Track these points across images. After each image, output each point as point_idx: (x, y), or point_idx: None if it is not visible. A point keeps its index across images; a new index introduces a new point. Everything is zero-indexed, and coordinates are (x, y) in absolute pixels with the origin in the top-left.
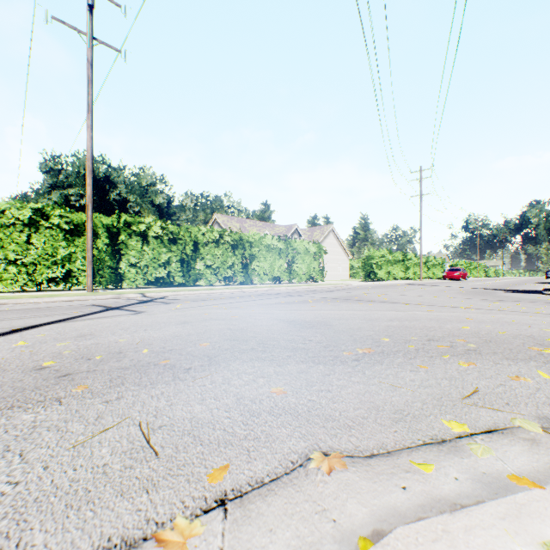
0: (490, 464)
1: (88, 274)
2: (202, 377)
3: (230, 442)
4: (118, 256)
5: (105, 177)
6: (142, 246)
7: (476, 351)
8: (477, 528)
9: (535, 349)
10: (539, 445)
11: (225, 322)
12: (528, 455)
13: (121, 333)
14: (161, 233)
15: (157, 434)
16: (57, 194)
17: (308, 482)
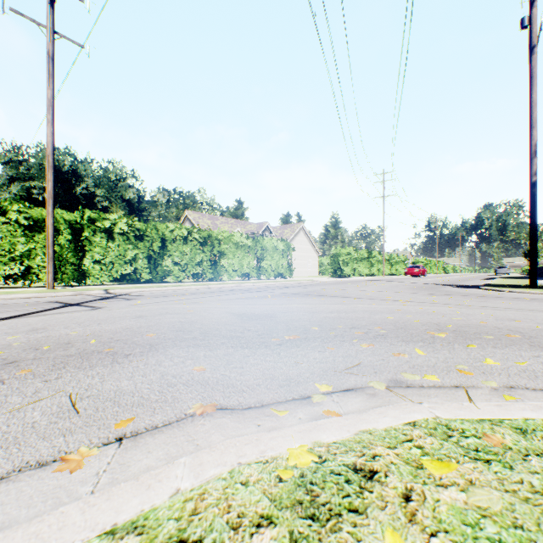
0: (330, 409)
1: (48, 271)
2: (138, 361)
3: (143, 404)
4: (81, 252)
5: (71, 170)
6: (107, 242)
7: (383, 336)
8: (279, 437)
9: (431, 333)
10: (375, 397)
11: (179, 316)
12: (362, 403)
13: (74, 326)
14: (128, 229)
15: (84, 401)
16: (17, 187)
17: (191, 425)
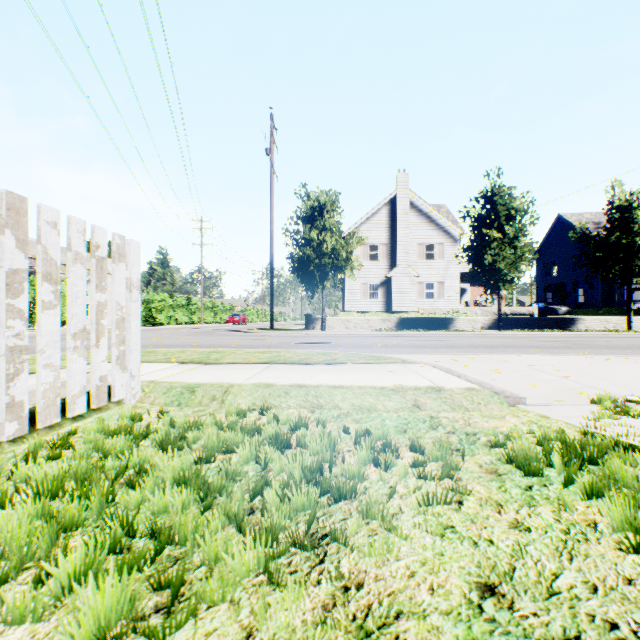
0: None
1: None
2: None
3: None
4: None
5: None
6: None
7: None
8: None
9: None
10: None
11: None
12: None
13: None
14: None
15: None
16: None
17: None
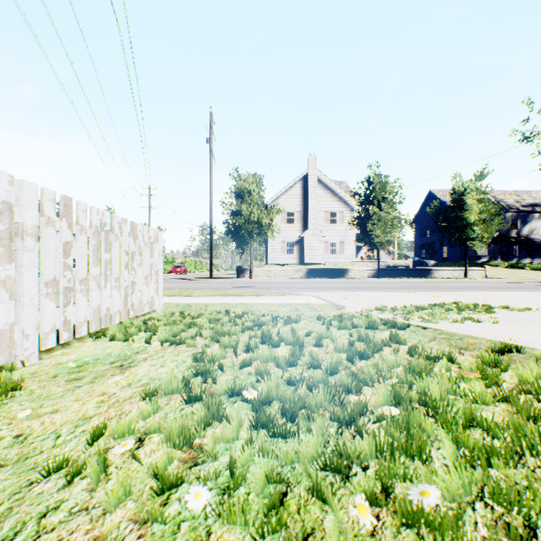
0: None
1: None
2: None
3: None
4: None
5: None
6: None
7: None
8: None
9: None
10: None
11: None
12: None
13: None
14: None
15: None
16: None
17: None
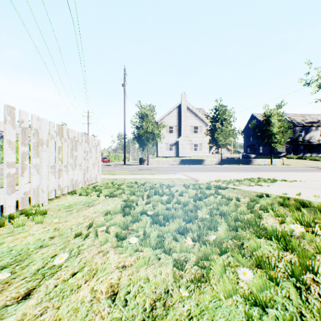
0: None
1: None
2: None
3: None
4: None
5: None
6: None
7: None
8: None
9: None
10: None
11: None
12: None
13: None
14: None
15: None
16: None
17: None
